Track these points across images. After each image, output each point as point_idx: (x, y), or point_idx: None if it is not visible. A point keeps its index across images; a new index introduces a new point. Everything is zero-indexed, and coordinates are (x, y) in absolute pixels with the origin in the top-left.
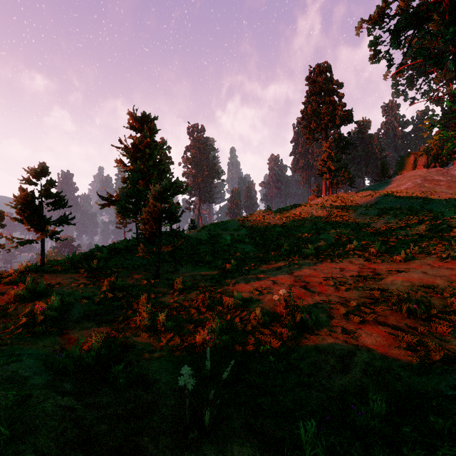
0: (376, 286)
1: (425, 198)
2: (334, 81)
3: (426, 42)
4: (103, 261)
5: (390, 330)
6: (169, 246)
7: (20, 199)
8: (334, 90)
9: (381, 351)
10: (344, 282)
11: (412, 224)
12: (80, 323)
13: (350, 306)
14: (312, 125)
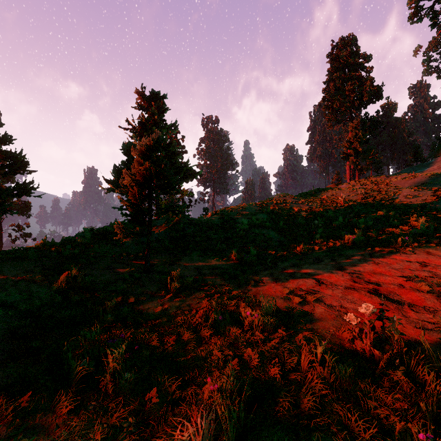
0: None
1: None
2: (361, 54)
3: None
4: (82, 246)
5: None
6: (162, 226)
7: None
8: (361, 64)
9: None
10: None
11: None
12: None
13: None
14: (335, 104)
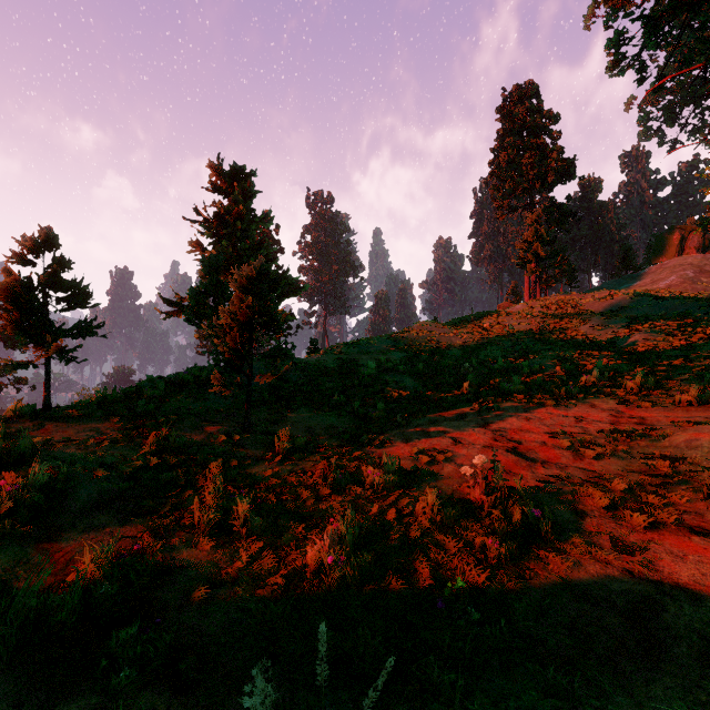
0: (656, 451)
1: (708, 299)
2: (544, 112)
3: (709, 32)
4: (156, 401)
5: None
6: (267, 375)
7: (2, 290)
8: (544, 127)
9: None
10: (589, 442)
11: (695, 340)
12: (86, 517)
13: (614, 490)
14: (507, 184)
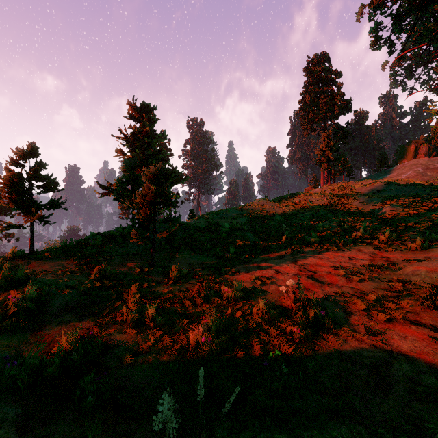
0: (395, 277)
1: (430, 185)
2: (333, 71)
3: (431, 24)
4: (97, 248)
5: (428, 331)
6: (164, 232)
7: (5, 181)
8: (332, 80)
9: (426, 362)
10: (356, 272)
11: (421, 211)
12: (59, 316)
13: (369, 300)
14: (310, 115)
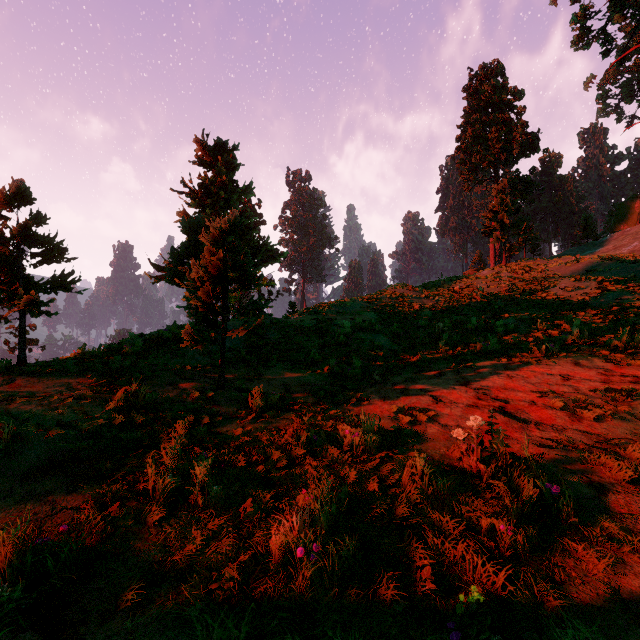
0: None
1: None
2: (509, 88)
3: None
4: (133, 357)
5: None
6: (240, 330)
7: None
8: (509, 103)
9: None
10: (584, 402)
11: None
12: (29, 482)
13: (630, 458)
14: (474, 158)
